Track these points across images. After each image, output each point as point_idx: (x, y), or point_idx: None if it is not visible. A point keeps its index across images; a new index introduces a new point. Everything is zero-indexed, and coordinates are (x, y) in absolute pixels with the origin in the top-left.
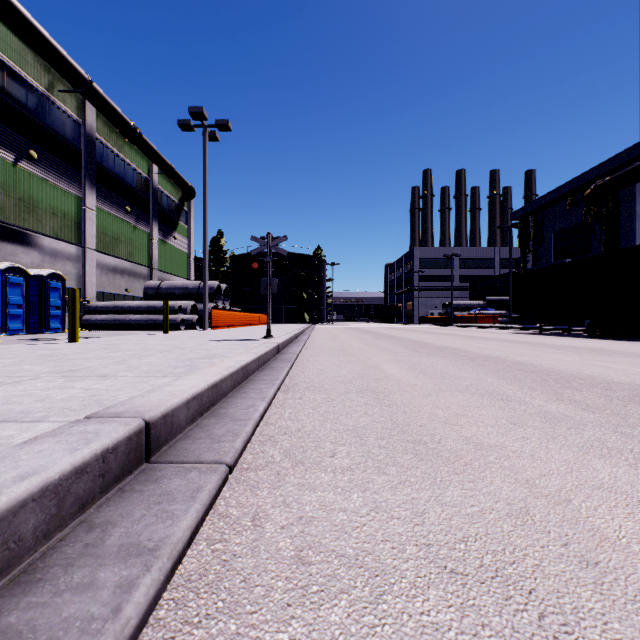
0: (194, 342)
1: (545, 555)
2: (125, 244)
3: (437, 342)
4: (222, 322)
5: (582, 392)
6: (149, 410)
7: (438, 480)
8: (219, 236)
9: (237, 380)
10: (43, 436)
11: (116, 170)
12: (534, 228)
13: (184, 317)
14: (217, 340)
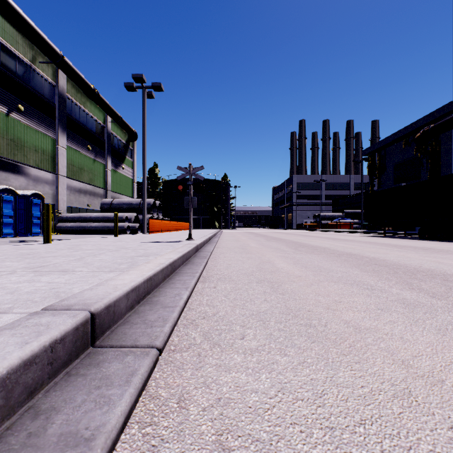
0: (136, 243)
1: (436, 439)
2: (87, 172)
3: (311, 243)
4: (156, 228)
5: (426, 282)
6: (95, 302)
7: (330, 361)
8: (154, 167)
9: (167, 273)
10: (2, 329)
11: (81, 119)
12: (379, 161)
13: (129, 224)
14: (152, 242)
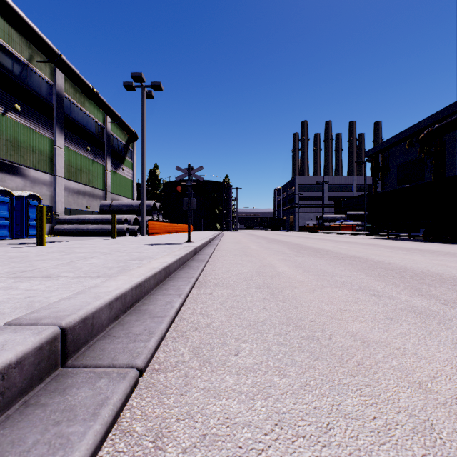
0: (132, 246)
1: None
2: (86, 173)
3: (314, 245)
4: (156, 230)
5: (436, 288)
6: (68, 315)
7: (336, 383)
8: (155, 168)
9: (160, 278)
10: None
11: (79, 120)
12: (382, 162)
13: (129, 226)
14: (150, 244)
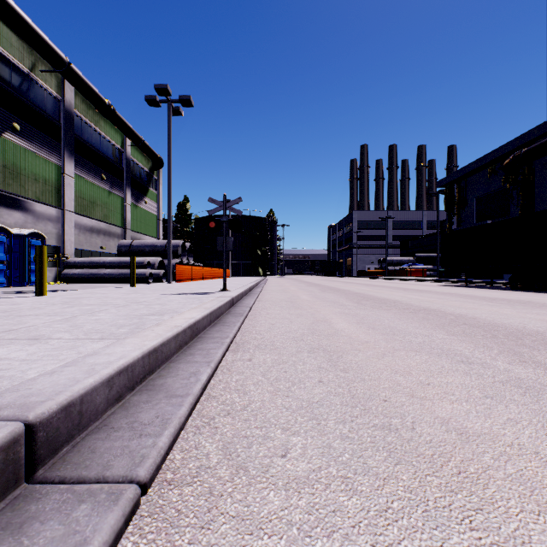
0: (154, 296)
1: None
2: (101, 207)
3: (377, 294)
4: (185, 276)
5: (541, 351)
6: (42, 402)
7: (431, 506)
8: (185, 201)
9: (184, 340)
10: None
11: (93, 142)
12: (458, 194)
13: (152, 271)
14: (176, 293)
